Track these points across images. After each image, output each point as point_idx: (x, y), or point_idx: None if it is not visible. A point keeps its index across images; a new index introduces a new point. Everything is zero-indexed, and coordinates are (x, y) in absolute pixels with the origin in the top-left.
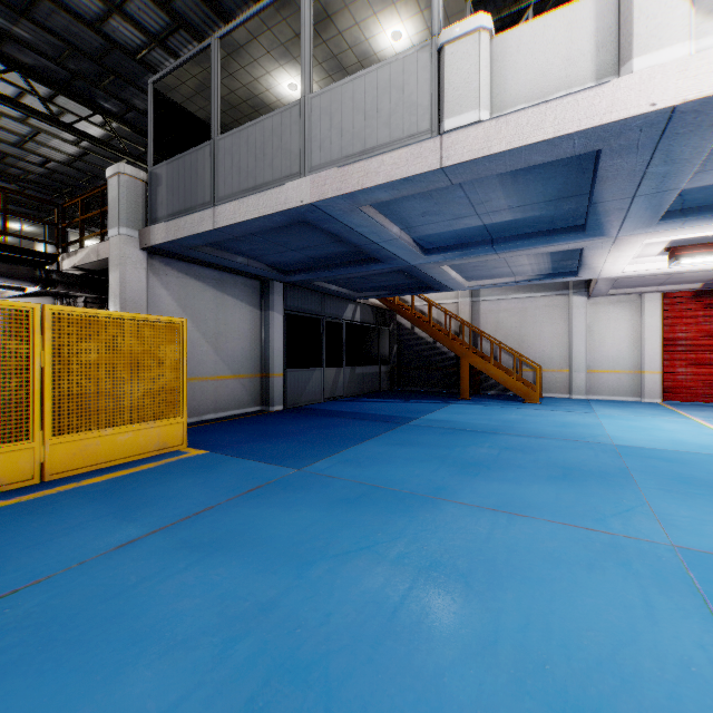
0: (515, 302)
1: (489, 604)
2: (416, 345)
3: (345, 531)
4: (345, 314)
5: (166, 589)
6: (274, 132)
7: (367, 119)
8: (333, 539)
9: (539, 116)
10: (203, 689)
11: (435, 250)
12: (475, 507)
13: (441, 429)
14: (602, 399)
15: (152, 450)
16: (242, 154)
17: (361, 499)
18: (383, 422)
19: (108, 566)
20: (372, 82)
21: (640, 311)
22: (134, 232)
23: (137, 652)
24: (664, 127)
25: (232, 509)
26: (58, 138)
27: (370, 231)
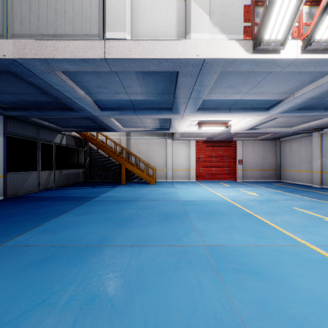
0: (145, 140)
1: (125, 318)
2: (99, 158)
3: (27, 292)
4: (55, 140)
5: None
6: None
7: (57, 15)
8: (13, 304)
9: (154, 46)
10: None
11: (106, 108)
12: (122, 246)
13: (110, 201)
14: (177, 181)
15: None
16: None
17: (48, 259)
18: (77, 201)
19: None
20: None
21: (189, 147)
22: None
23: None
24: (201, 68)
25: None
26: None
27: (64, 89)
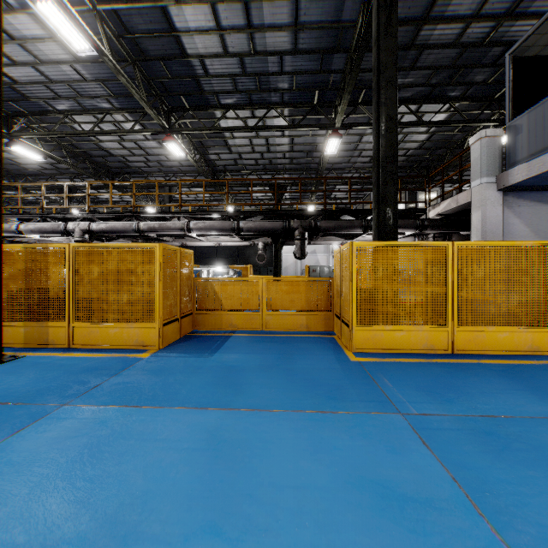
0: None
1: None
2: None
3: None
4: None
5: None
6: None
7: None
8: None
9: None
10: None
11: None
12: None
13: None
14: None
15: (523, 350)
16: None
17: None
18: None
19: None
20: None
21: None
22: (491, 178)
23: None
24: None
25: None
26: (416, 134)
27: None
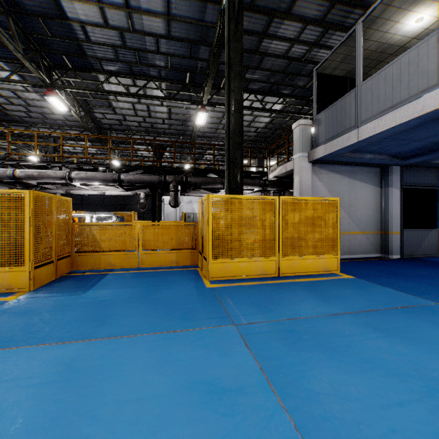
0: None
1: None
2: None
3: None
4: None
5: (370, 344)
6: (410, 63)
7: None
8: None
9: None
10: (423, 404)
11: None
12: None
13: None
14: None
15: (321, 270)
16: (380, 88)
17: None
18: None
19: (330, 322)
20: None
21: None
22: (305, 154)
23: (369, 367)
24: None
25: (391, 315)
26: (262, 117)
27: None
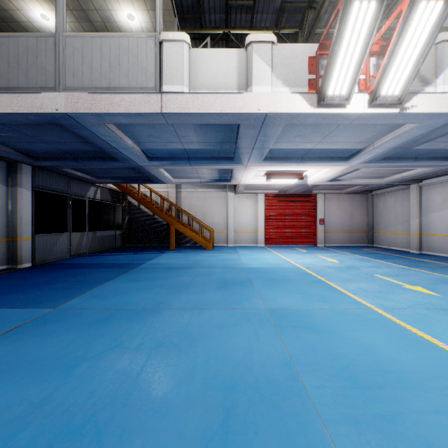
0: (200, 193)
1: (190, 355)
2: (141, 217)
3: (99, 340)
4: (88, 194)
5: None
6: (29, 49)
7: (111, 67)
8: (91, 347)
9: (213, 99)
10: None
11: (155, 158)
12: (181, 309)
13: (159, 268)
14: (241, 246)
15: None
16: None
17: (109, 318)
18: (120, 268)
19: None
20: (115, 44)
21: (256, 202)
22: None
23: None
24: (263, 121)
25: None
26: None
27: (112, 140)
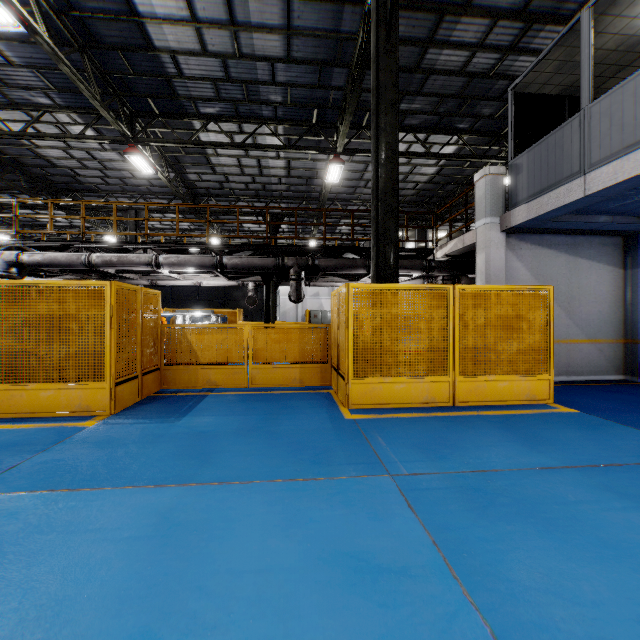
0: None
1: None
2: None
3: None
4: None
5: (611, 518)
6: None
7: None
8: None
9: None
10: None
11: None
12: None
13: None
14: None
15: (522, 399)
16: (624, 109)
17: None
18: None
19: (542, 479)
20: None
21: None
22: (495, 219)
23: (612, 554)
24: None
25: None
26: (425, 166)
27: None
